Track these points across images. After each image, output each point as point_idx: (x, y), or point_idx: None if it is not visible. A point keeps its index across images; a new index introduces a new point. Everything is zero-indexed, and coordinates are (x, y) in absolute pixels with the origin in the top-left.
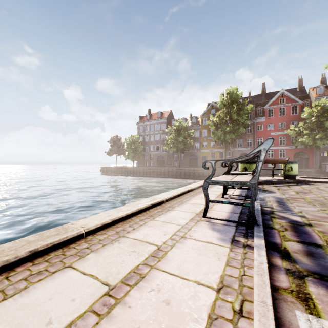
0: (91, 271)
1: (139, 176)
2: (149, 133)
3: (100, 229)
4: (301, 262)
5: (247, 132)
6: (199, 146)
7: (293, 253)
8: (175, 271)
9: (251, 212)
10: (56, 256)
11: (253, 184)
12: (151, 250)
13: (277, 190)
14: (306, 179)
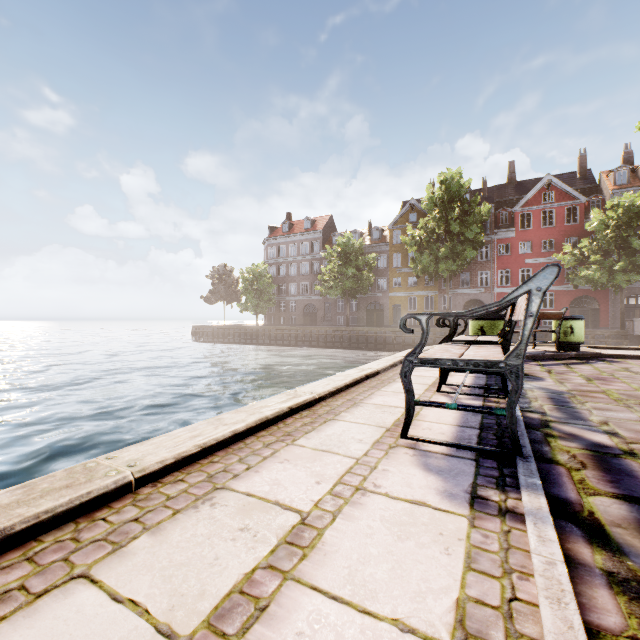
0: (136, 590)
1: (267, 343)
2: (289, 260)
3: (173, 469)
4: (636, 553)
5: (480, 258)
6: (385, 285)
7: (612, 527)
8: (343, 588)
9: (508, 428)
10: (57, 544)
11: (513, 367)
12: (287, 526)
13: (547, 375)
14: (601, 350)
